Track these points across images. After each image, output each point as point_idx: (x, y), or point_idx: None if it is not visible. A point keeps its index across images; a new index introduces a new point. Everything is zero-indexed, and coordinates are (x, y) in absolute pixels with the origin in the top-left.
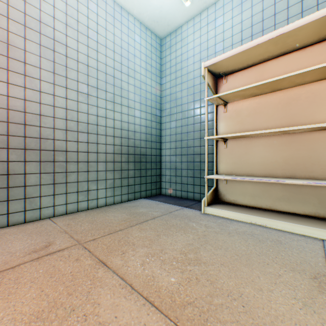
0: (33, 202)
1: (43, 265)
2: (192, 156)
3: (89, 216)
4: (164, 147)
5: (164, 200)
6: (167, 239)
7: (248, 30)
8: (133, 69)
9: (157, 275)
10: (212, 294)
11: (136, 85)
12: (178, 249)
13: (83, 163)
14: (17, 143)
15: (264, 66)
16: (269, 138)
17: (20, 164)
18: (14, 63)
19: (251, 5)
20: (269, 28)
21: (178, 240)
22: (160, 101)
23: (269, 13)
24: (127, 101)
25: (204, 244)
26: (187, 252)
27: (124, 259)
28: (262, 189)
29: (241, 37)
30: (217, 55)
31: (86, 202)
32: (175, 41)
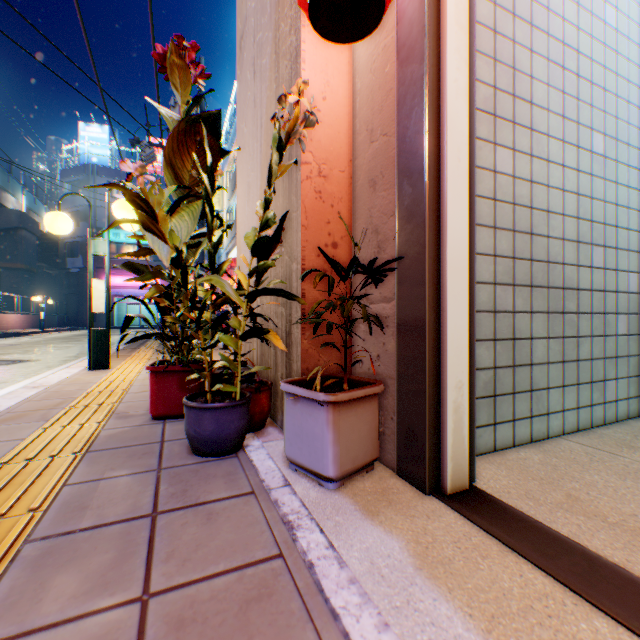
0: (538, 401)
1: None
2: None
3: None
4: None
5: None
6: None
7: None
8: None
9: None
10: None
11: None
12: None
13: (596, 317)
14: (520, 274)
15: None
16: None
17: (524, 318)
18: (517, 107)
19: None
20: None
21: None
22: None
23: None
24: None
25: None
26: None
27: None
28: None
29: None
30: None
31: (600, 408)
32: None
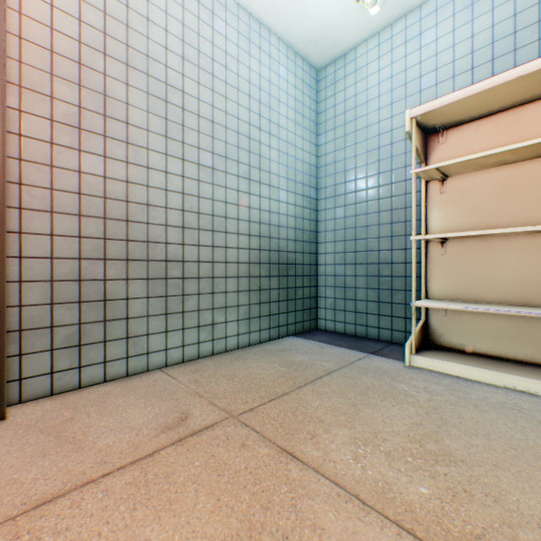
0: (138, 344)
1: (195, 452)
2: (375, 266)
3: (221, 366)
4: (323, 251)
5: (329, 340)
6: (372, 413)
7: (485, 50)
8: (276, 123)
9: (392, 481)
10: (509, 522)
11: (281, 149)
12: (401, 432)
13: (206, 280)
14: (116, 250)
15: (520, 112)
16: (532, 238)
17: (121, 284)
18: (112, 125)
19: (492, 7)
20: (527, 45)
21: (393, 416)
22: (316, 174)
23: (528, 19)
24: (267, 176)
25: (441, 425)
26: (421, 439)
27: (320, 447)
28: (517, 327)
29: (471, 62)
30: (423, 95)
31: (210, 344)
32: (344, 72)
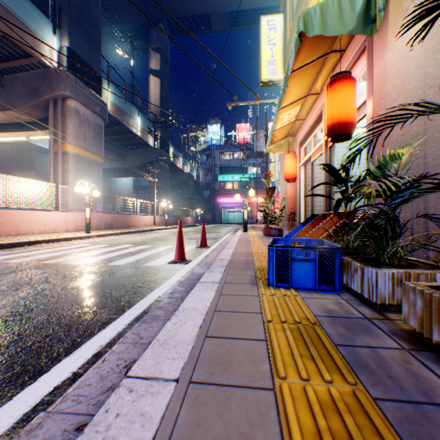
0: None
1: None
2: None
3: None
4: None
5: None
6: None
7: None
8: None
9: None
10: None
11: None
12: None
13: None
14: (321, 213)
15: None
16: None
17: None
18: (320, 187)
19: None
20: None
21: None
22: None
23: None
24: None
25: None
26: None
27: None
28: None
29: None
30: None
31: None
32: None
